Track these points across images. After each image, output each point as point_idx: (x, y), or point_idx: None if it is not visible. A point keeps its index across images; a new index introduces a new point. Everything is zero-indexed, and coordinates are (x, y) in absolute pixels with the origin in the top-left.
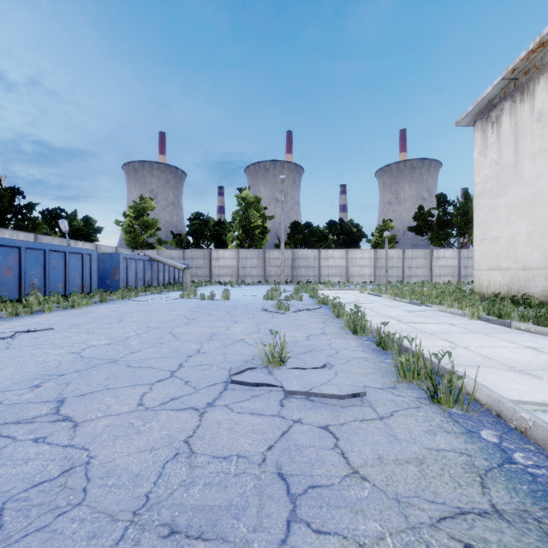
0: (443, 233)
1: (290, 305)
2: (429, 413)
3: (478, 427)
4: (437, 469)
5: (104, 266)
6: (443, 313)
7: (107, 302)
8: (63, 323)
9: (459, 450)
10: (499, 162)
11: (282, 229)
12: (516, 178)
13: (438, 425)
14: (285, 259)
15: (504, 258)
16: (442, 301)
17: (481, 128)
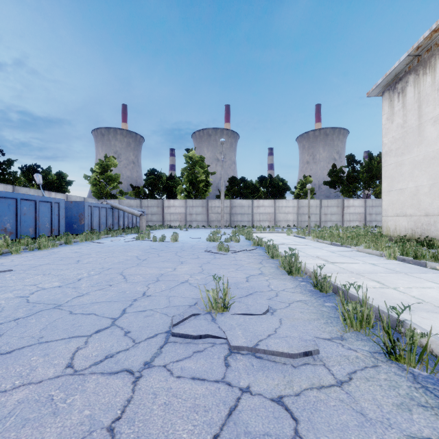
0: (352, 186)
1: (230, 246)
2: (391, 376)
3: None
4: None
5: (72, 213)
6: (361, 254)
7: (71, 244)
8: (25, 264)
9: None
10: (404, 126)
11: (222, 183)
12: (419, 139)
13: (408, 395)
14: (224, 207)
15: (409, 206)
16: (358, 243)
17: (389, 97)
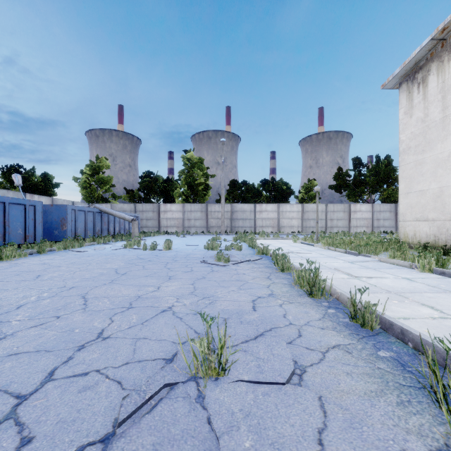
0: (359, 190)
1: (230, 255)
2: None
3: None
4: None
5: (52, 217)
6: (386, 264)
7: (45, 253)
8: None
9: None
10: (426, 119)
11: (222, 186)
12: (444, 134)
13: None
14: (225, 212)
15: (431, 209)
16: (376, 251)
17: (407, 89)
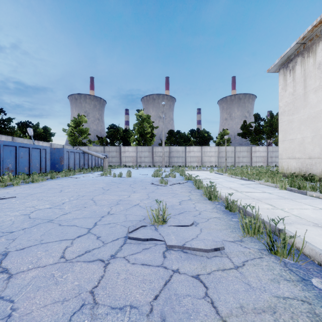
0: (258, 137)
1: (168, 180)
2: (270, 263)
3: (308, 275)
4: (288, 318)
5: (55, 156)
6: (262, 185)
7: (55, 179)
8: (24, 193)
9: (300, 298)
10: (294, 93)
11: (163, 134)
12: (305, 103)
13: (279, 274)
14: (165, 152)
15: (297, 151)
16: (260, 178)
17: (283, 73)
